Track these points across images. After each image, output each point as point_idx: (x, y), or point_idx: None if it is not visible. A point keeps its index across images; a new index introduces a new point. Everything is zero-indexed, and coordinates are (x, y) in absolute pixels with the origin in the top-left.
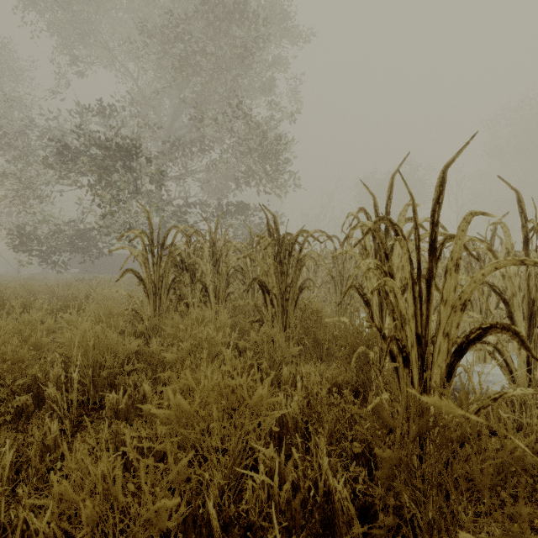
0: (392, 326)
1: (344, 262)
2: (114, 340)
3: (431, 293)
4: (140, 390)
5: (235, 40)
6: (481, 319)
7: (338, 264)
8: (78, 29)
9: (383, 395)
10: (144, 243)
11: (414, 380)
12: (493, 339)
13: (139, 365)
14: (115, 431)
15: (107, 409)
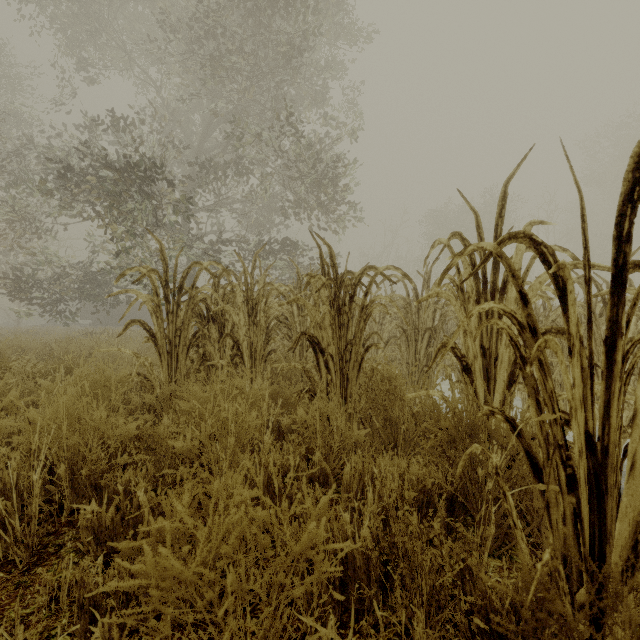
0: (536, 415)
1: (419, 311)
2: (103, 420)
3: (616, 362)
4: (134, 499)
5: (279, 35)
6: (633, 393)
7: (411, 313)
8: (86, 24)
9: (545, 556)
10: (154, 284)
11: (582, 514)
12: (626, 414)
13: (139, 456)
14: (79, 579)
15: (81, 530)
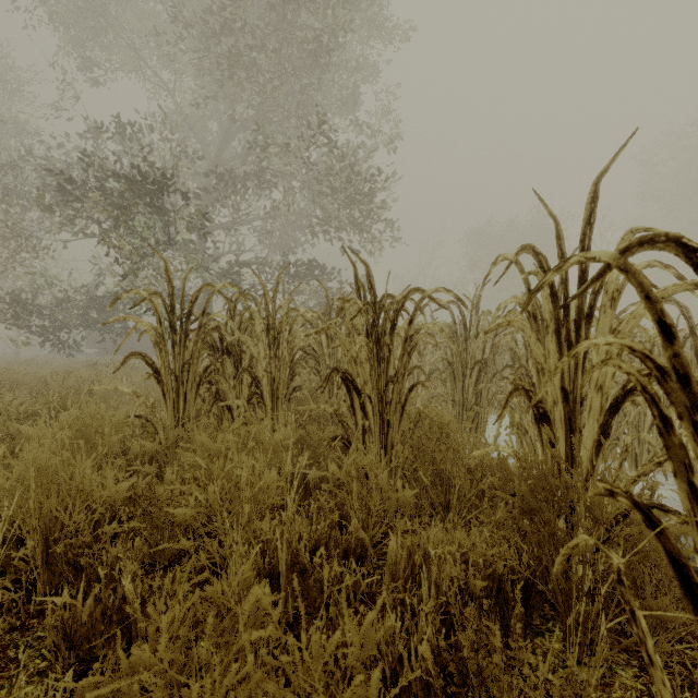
0: (688, 504)
1: (467, 341)
2: (87, 479)
3: None
4: (118, 587)
5: (305, 31)
6: None
7: (458, 343)
8: (90, 20)
9: None
10: (156, 310)
11: None
12: None
13: (132, 524)
14: None
15: (48, 631)
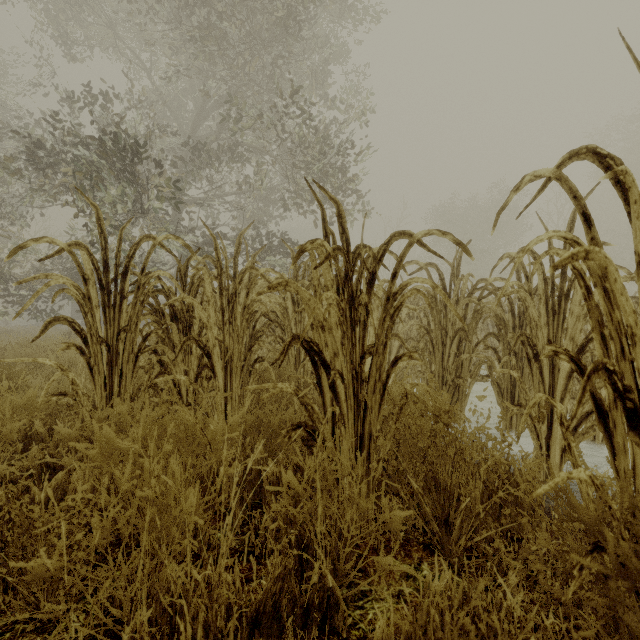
0: None
1: (446, 307)
2: None
3: None
4: None
5: (275, 0)
6: None
7: (437, 310)
8: None
9: None
10: (79, 265)
11: None
12: None
13: None
14: None
15: None
